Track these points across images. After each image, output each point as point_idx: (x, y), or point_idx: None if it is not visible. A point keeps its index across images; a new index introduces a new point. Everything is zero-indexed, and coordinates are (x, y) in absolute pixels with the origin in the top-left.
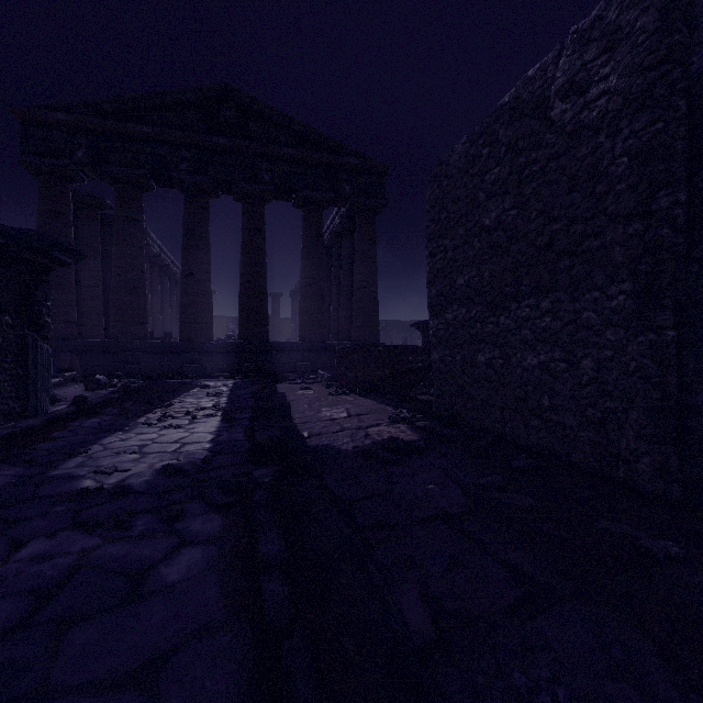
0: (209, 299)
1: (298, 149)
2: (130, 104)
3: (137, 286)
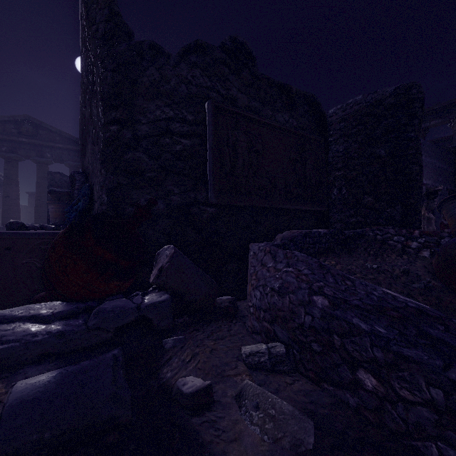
0: (18, 207)
1: (64, 145)
2: None
3: None
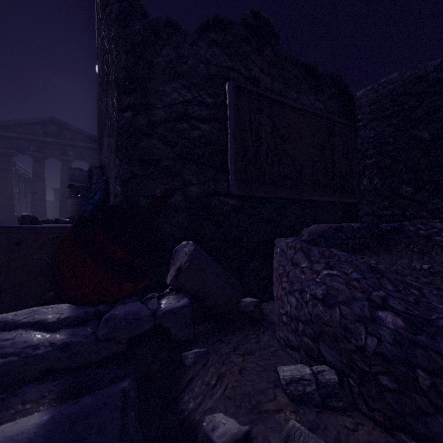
0: (44, 202)
1: (85, 143)
2: (6, 124)
3: (10, 197)
